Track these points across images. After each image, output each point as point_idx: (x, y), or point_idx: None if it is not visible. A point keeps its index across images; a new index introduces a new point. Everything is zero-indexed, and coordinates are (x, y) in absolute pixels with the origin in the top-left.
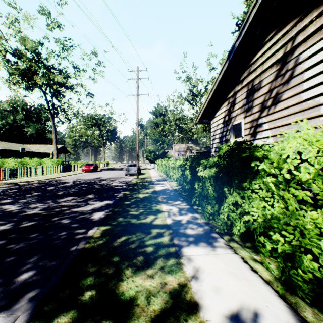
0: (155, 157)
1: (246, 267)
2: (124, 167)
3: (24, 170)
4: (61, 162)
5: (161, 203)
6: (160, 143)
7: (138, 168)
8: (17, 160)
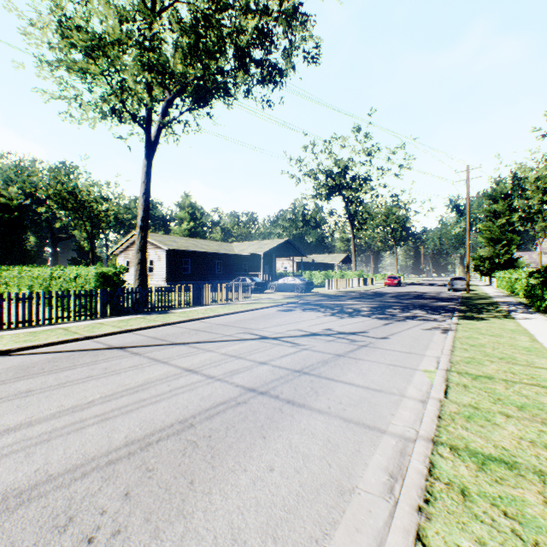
0: (492, 266)
1: (542, 316)
2: (431, 282)
3: (342, 281)
4: (362, 275)
5: (500, 305)
6: (501, 244)
7: (467, 281)
8: (322, 273)
